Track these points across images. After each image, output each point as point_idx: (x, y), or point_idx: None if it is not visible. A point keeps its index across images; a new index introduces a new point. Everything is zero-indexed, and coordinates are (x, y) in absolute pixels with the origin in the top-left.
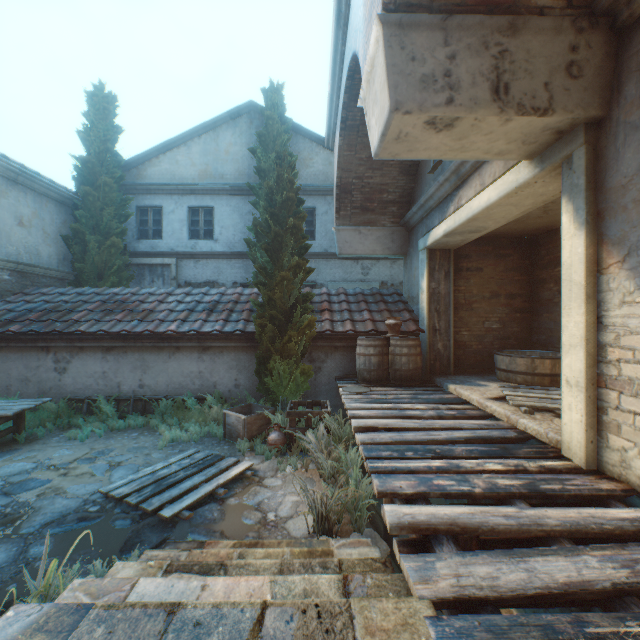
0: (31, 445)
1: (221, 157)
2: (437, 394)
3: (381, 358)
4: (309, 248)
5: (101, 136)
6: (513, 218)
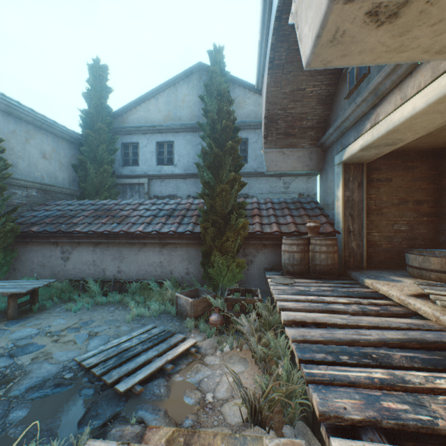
0: (40, 314)
1: (179, 105)
2: (355, 287)
3: (303, 254)
4: (243, 165)
5: (97, 95)
6: (434, 128)
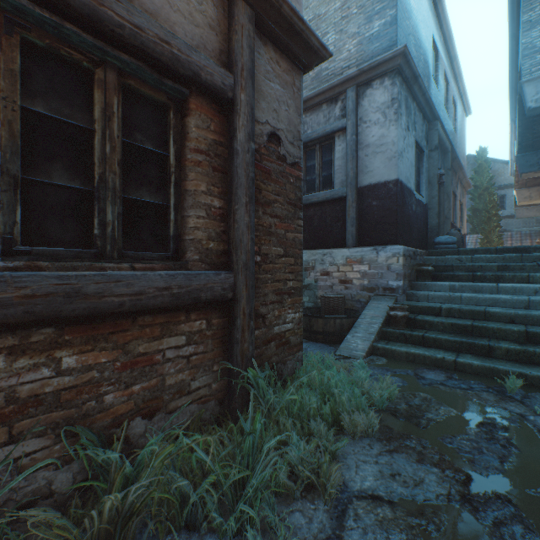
0: None
1: None
2: None
3: None
4: (500, 220)
5: None
6: None
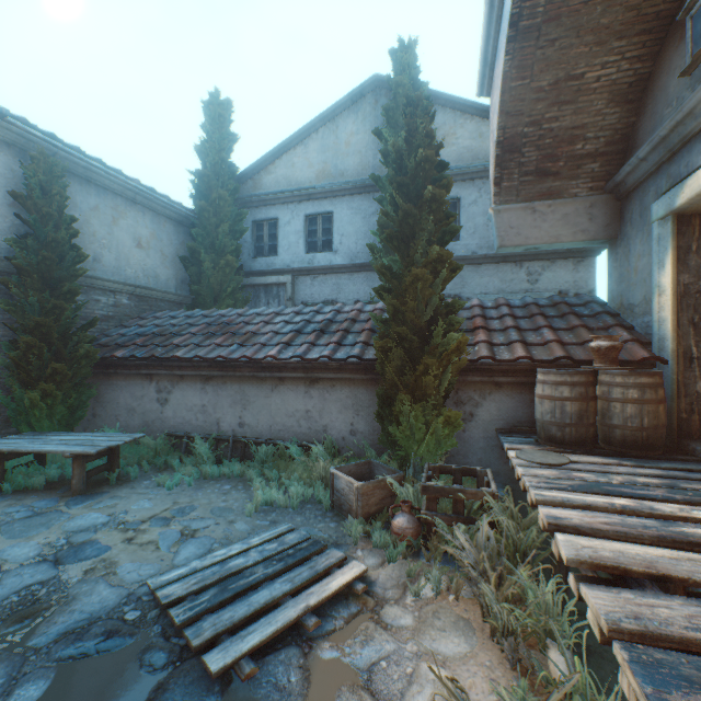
0: (119, 488)
1: (341, 151)
2: None
3: (584, 405)
4: (456, 232)
5: (216, 147)
6: None
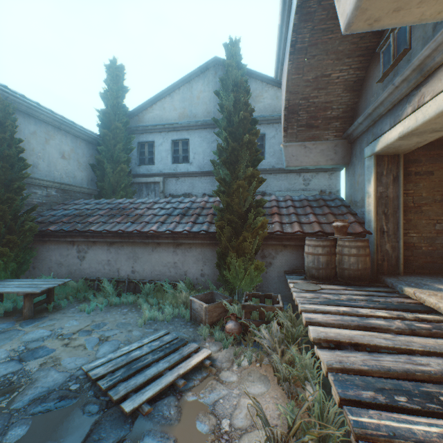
0: (55, 314)
1: (194, 102)
2: (393, 297)
3: (329, 257)
4: (261, 160)
5: (114, 95)
6: None
